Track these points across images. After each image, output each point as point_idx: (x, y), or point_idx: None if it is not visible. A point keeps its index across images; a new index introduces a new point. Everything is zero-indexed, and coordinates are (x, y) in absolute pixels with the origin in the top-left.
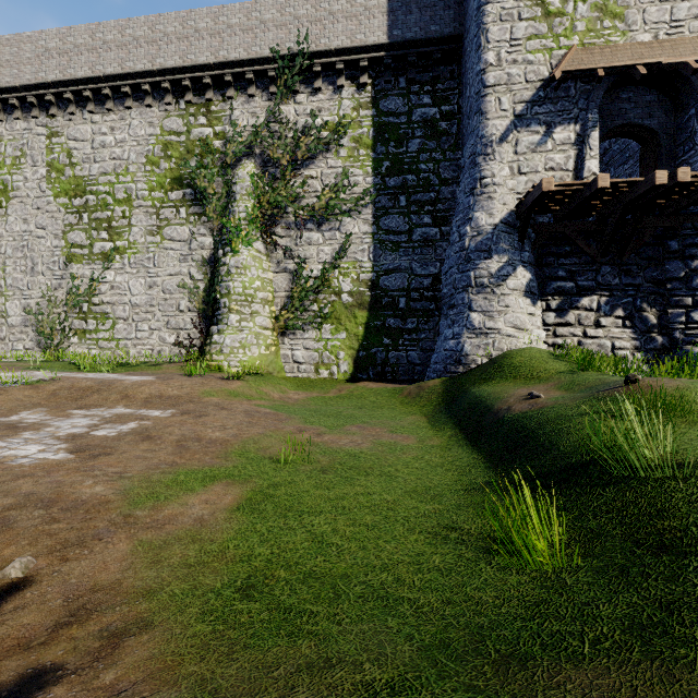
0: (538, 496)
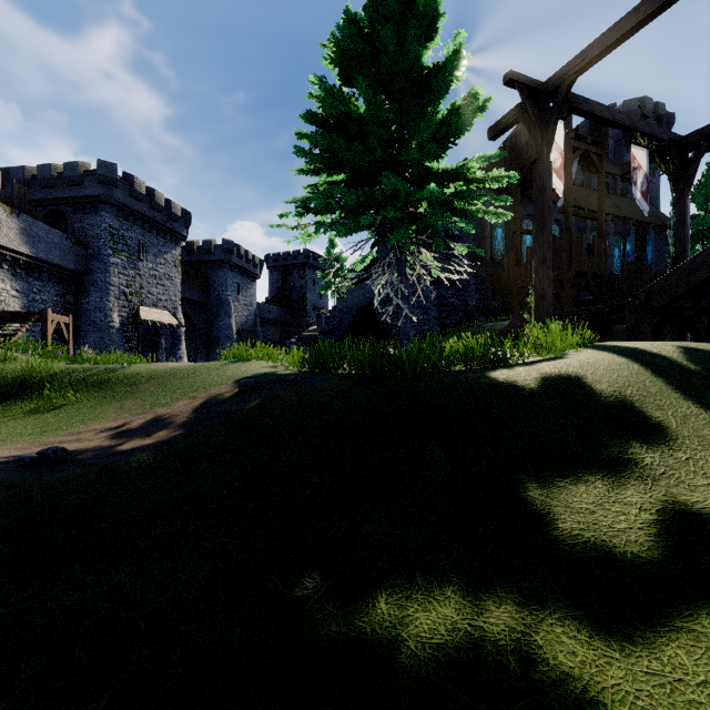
0: (17, 398)
